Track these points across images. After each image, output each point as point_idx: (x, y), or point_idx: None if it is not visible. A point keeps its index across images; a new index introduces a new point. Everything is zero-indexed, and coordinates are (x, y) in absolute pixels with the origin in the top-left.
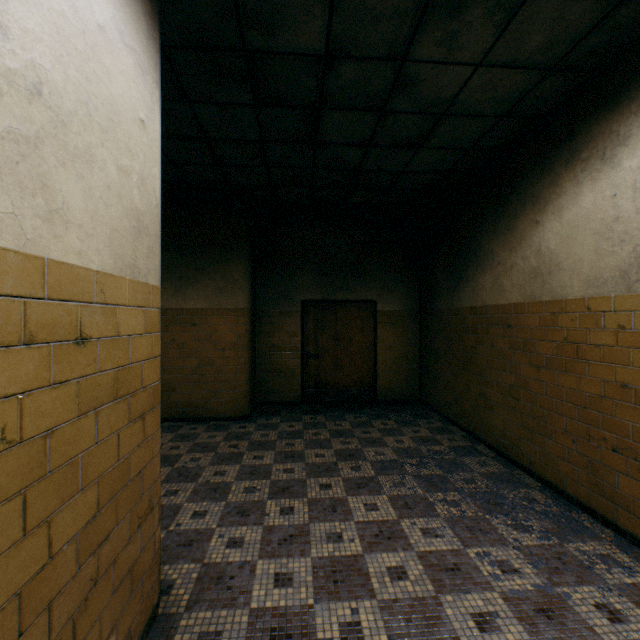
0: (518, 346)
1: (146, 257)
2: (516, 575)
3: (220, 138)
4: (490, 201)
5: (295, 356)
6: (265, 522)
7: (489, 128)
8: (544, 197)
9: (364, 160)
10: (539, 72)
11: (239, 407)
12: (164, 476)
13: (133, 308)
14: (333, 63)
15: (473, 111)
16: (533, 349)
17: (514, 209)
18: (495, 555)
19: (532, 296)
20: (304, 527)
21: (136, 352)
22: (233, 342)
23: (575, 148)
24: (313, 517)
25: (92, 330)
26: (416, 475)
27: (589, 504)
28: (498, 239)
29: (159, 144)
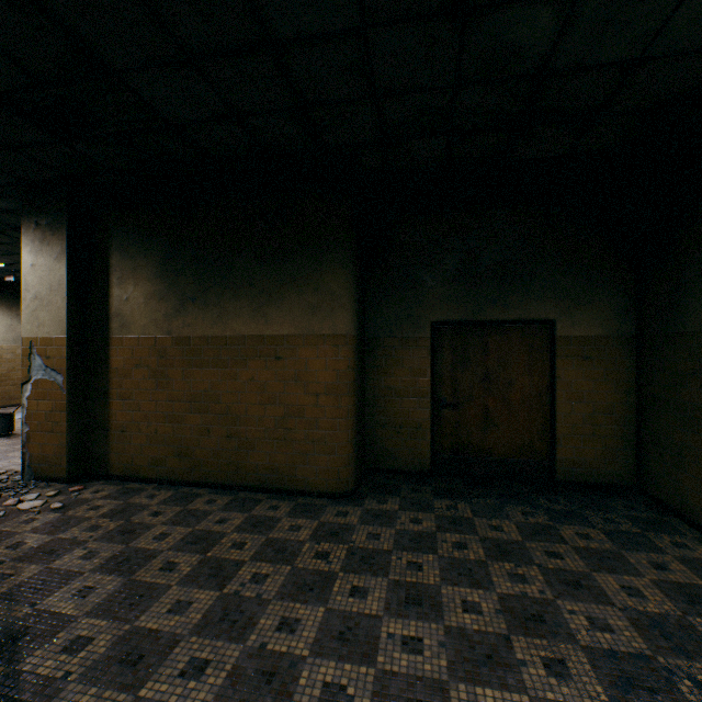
0: None
1: None
2: None
3: (292, 38)
4: None
5: (421, 404)
6: None
7: None
8: None
9: (560, 41)
10: None
11: (338, 479)
12: (200, 614)
13: None
14: None
15: None
16: None
17: None
18: None
19: None
20: None
21: None
22: (330, 384)
23: None
24: None
25: None
26: None
27: None
28: None
29: None
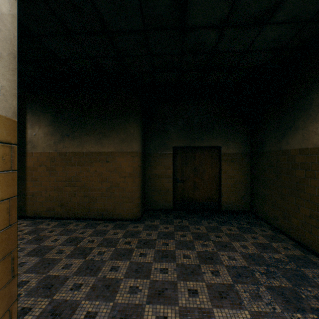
0: None
1: None
2: None
3: (116, 30)
4: None
5: (169, 181)
6: None
7: None
8: None
9: (219, 42)
10: None
11: (134, 213)
12: (76, 268)
13: None
14: None
15: None
16: None
17: None
18: None
19: None
20: None
21: None
22: (130, 172)
23: None
24: None
25: None
26: (268, 286)
27: None
28: None
29: None
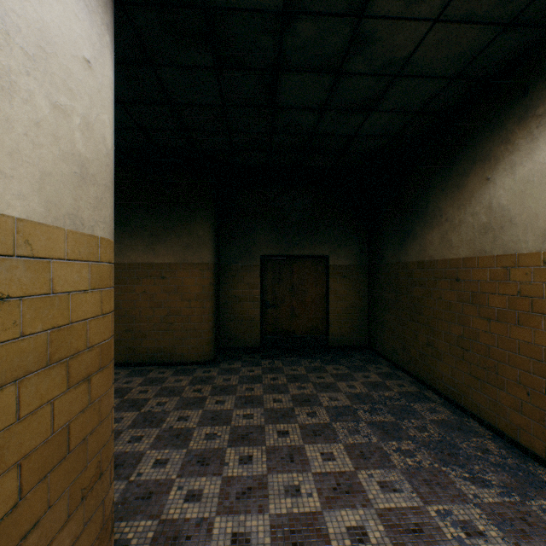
0: (467, 299)
1: (92, 208)
2: (482, 539)
3: (184, 103)
4: (438, 162)
5: (255, 306)
6: (224, 472)
7: (440, 90)
8: (495, 155)
9: (319, 124)
10: (496, 27)
11: (204, 353)
12: (130, 421)
13: (74, 262)
14: (291, 20)
15: (426, 72)
16: (483, 302)
17: (463, 168)
18: (457, 514)
19: (482, 251)
20: (262, 478)
21: (78, 310)
22: (198, 293)
23: (529, 104)
24: (271, 467)
25: (11, 288)
26: (369, 422)
27: (545, 457)
28: (446, 197)
29: (110, 91)
